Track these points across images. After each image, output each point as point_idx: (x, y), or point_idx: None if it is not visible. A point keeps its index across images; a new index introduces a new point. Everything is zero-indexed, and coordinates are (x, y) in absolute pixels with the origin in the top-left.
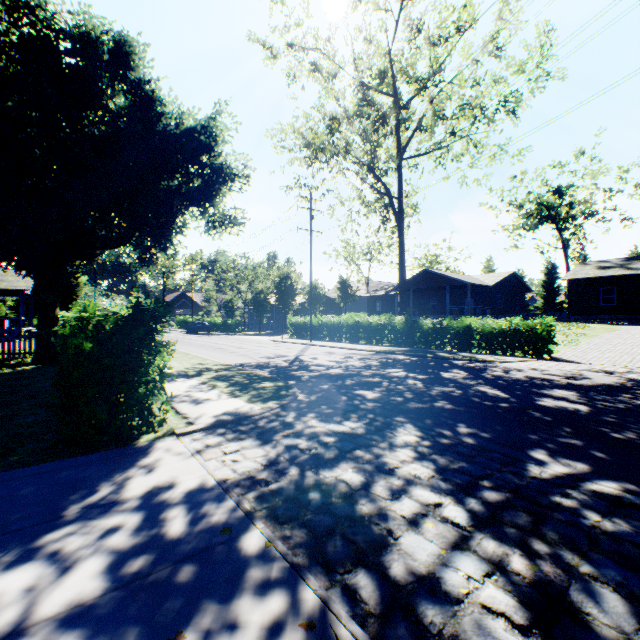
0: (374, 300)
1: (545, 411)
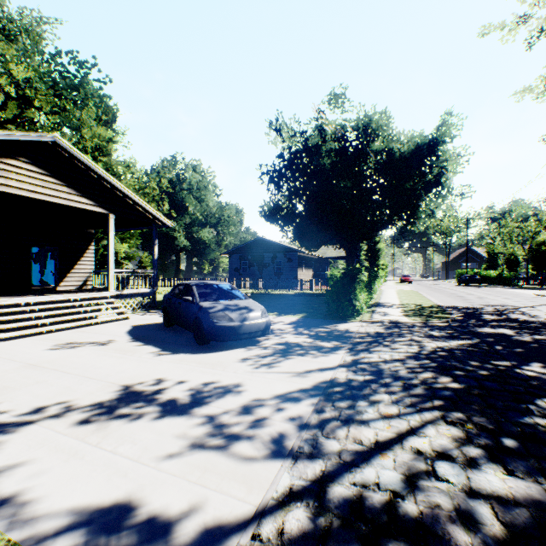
0: None
1: None
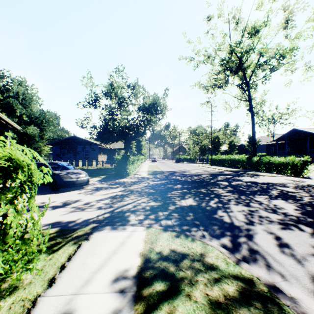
0: (269, 146)
1: (210, 183)
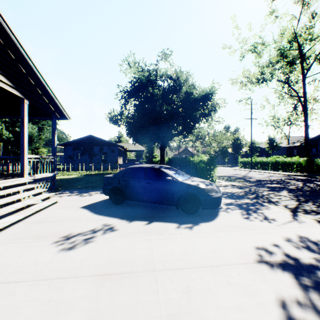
0: (292, 148)
1: None
